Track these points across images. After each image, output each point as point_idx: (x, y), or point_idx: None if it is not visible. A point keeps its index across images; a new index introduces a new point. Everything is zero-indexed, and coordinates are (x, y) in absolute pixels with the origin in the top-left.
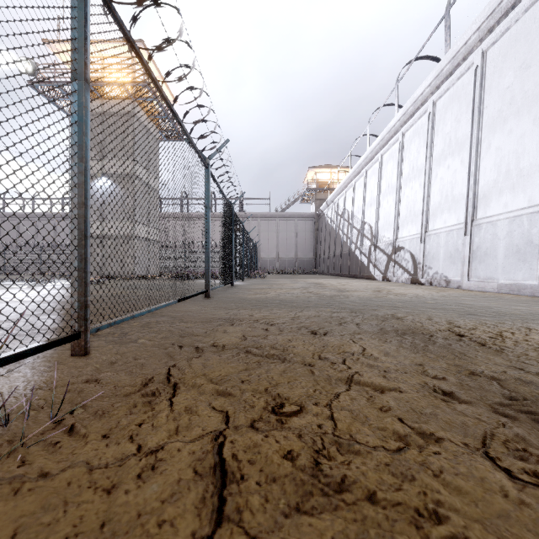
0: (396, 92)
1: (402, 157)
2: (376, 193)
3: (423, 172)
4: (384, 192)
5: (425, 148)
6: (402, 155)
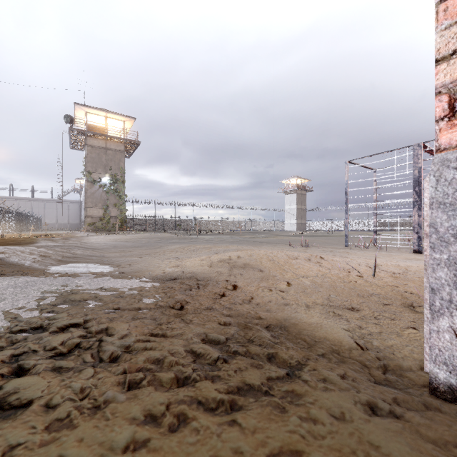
0: None
1: None
2: None
3: None
4: None
5: None
6: None
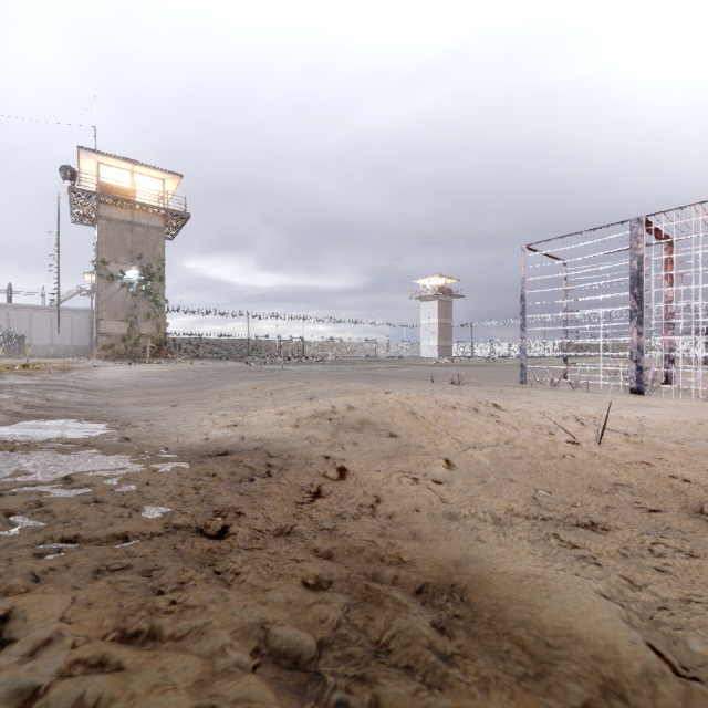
0: None
1: None
2: None
3: None
4: None
5: None
6: None
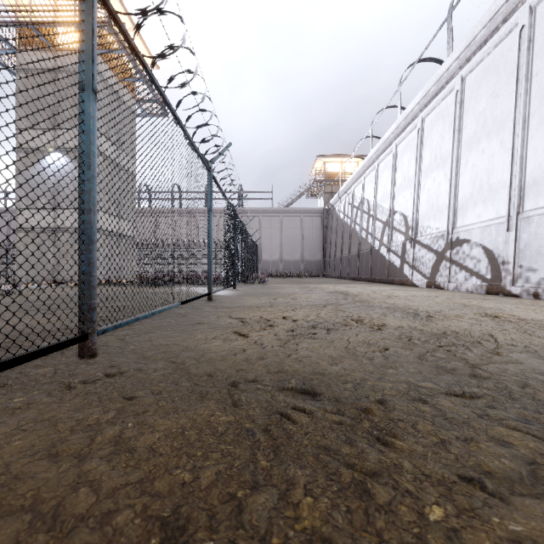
0: (449, 23)
1: (461, 111)
2: (412, 171)
3: (507, 122)
4: (427, 167)
5: (514, 84)
6: (462, 108)
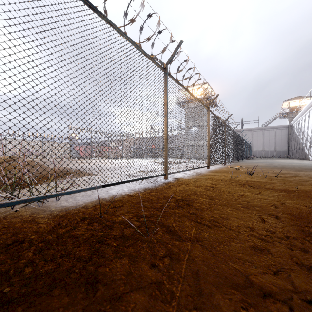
0: None
1: None
2: (311, 122)
3: None
4: None
5: None
6: None
